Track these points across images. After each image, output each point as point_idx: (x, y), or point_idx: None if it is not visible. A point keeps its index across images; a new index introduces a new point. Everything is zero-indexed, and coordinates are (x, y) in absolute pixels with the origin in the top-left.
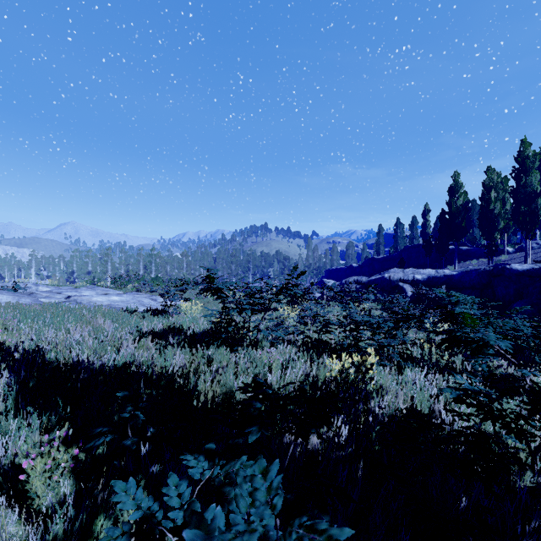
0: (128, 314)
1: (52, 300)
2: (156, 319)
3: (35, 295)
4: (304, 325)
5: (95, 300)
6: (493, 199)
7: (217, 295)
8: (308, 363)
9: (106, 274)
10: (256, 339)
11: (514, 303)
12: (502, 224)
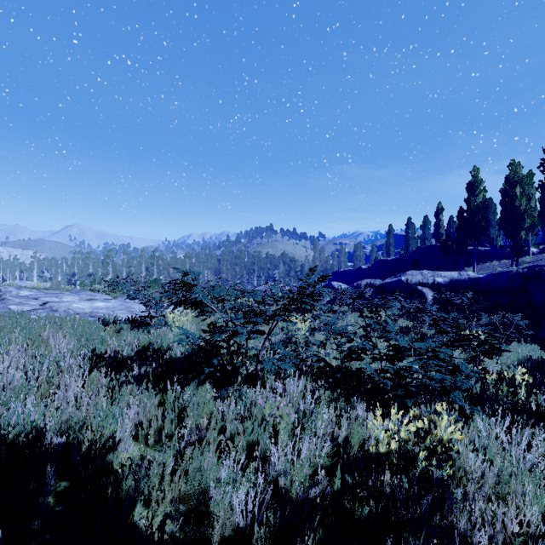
0: (101, 327)
1: (24, 307)
2: (132, 335)
3: (6, 301)
4: (322, 348)
5: (74, 307)
6: (518, 194)
7: (201, 308)
8: (332, 411)
9: (107, 276)
10: (255, 371)
11: None
12: (528, 222)
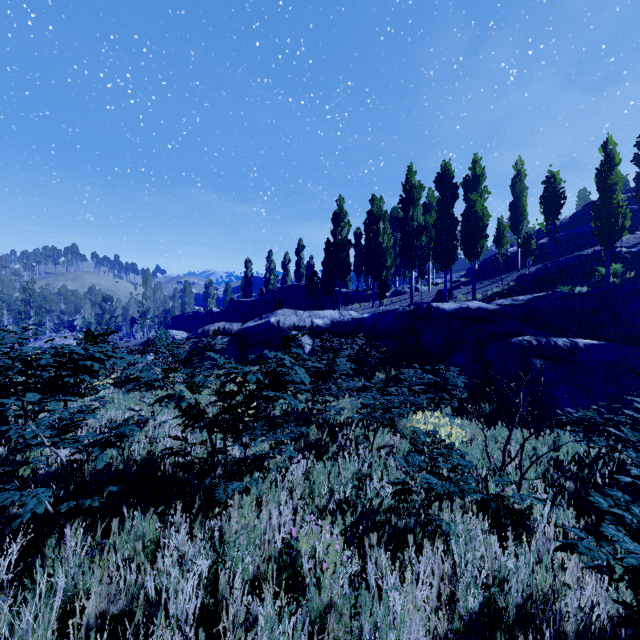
0: None
1: None
2: None
3: None
4: None
5: None
6: (382, 230)
7: None
8: None
9: None
10: None
11: (452, 355)
12: (389, 261)
